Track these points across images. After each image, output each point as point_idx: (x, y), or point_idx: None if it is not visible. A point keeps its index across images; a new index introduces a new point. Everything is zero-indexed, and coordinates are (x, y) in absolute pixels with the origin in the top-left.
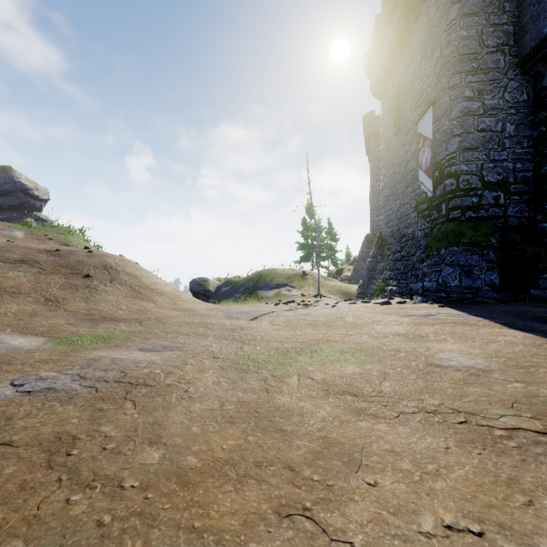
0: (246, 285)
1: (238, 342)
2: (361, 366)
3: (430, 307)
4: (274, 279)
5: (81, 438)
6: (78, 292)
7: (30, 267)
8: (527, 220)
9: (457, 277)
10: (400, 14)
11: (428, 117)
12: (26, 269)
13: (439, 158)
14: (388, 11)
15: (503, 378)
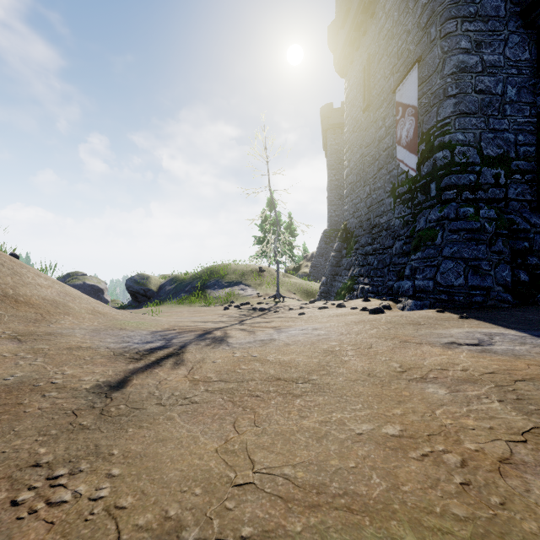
0: (194, 283)
1: None
2: None
3: (449, 318)
4: (227, 277)
5: None
6: None
7: None
8: (530, 204)
9: (461, 273)
10: None
11: (410, 80)
12: None
13: (426, 127)
14: None
15: None
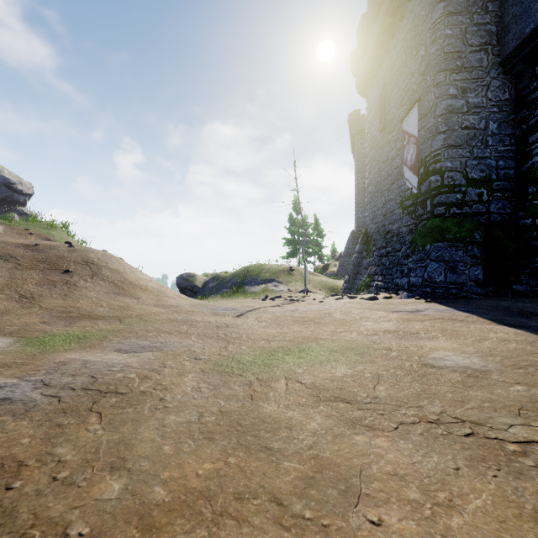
0: (233, 280)
1: (223, 341)
2: (353, 367)
3: (417, 302)
4: (261, 275)
5: (29, 465)
6: (56, 288)
7: (5, 263)
8: (509, 216)
9: (442, 272)
10: (385, 12)
11: (413, 114)
12: (0, 264)
13: (424, 155)
14: (374, 10)
15: (503, 379)
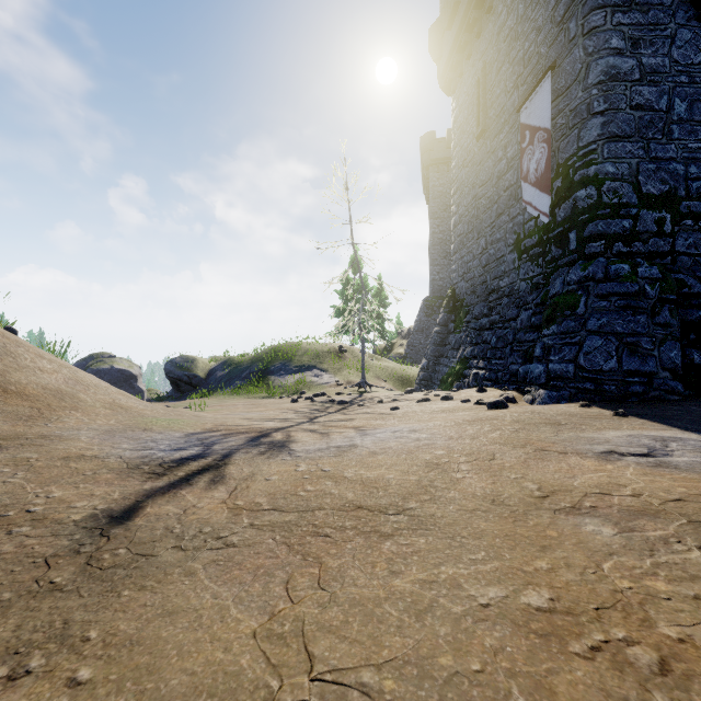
0: (253, 367)
1: None
2: None
3: (599, 416)
4: (296, 359)
5: None
6: None
7: None
8: None
9: (613, 354)
10: None
11: (542, 94)
12: None
13: (564, 157)
14: None
15: None
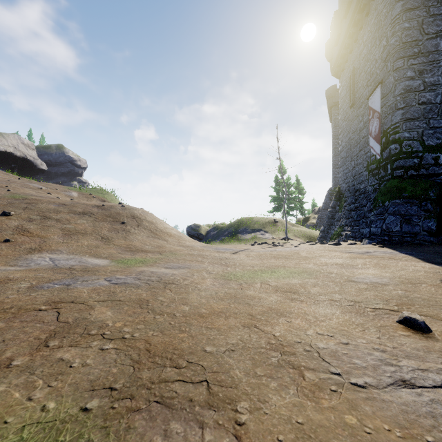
0: (229, 230)
1: (224, 266)
2: (302, 280)
3: (371, 247)
4: (251, 226)
5: (150, 301)
6: (119, 233)
7: (89, 217)
8: None
9: (398, 224)
10: (354, 10)
11: (377, 94)
12: (87, 218)
13: (386, 127)
14: (344, 8)
15: (393, 288)
